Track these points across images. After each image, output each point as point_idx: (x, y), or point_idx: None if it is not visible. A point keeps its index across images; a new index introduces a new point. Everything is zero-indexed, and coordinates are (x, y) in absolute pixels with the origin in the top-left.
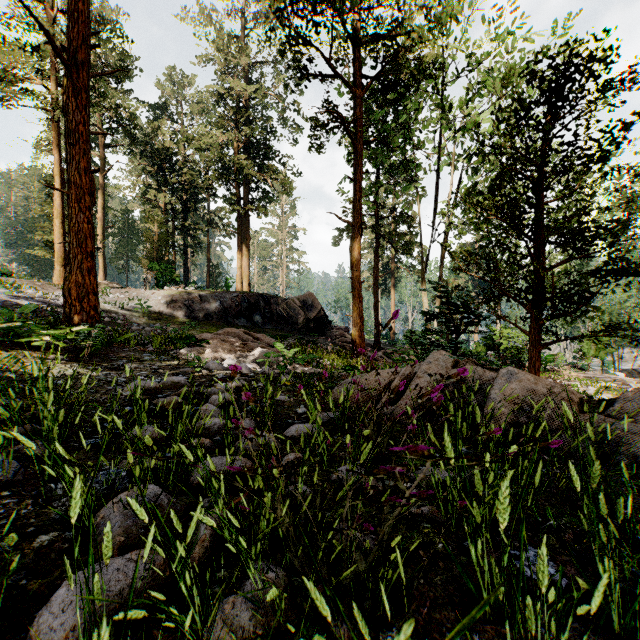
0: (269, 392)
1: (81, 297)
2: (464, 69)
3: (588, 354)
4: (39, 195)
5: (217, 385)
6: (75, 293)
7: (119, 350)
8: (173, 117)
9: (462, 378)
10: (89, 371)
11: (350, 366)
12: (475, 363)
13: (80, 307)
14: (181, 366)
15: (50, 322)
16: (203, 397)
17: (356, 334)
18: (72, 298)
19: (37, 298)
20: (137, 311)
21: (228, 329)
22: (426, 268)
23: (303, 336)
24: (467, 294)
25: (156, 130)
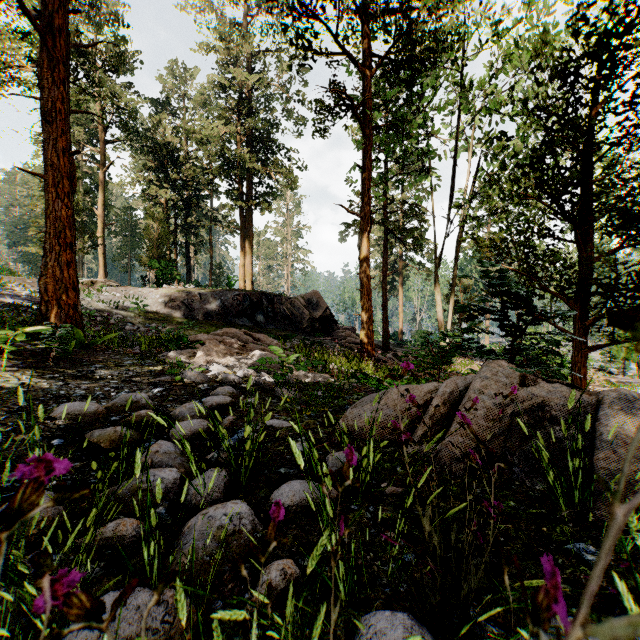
0: (245, 434)
1: (59, 293)
2: (484, 44)
3: (618, 356)
4: (40, 193)
5: (189, 405)
6: (52, 289)
7: (99, 353)
8: (175, 112)
9: (538, 402)
10: (42, 381)
11: (359, 370)
12: (535, 375)
13: (58, 304)
14: (164, 372)
15: (24, 321)
16: (171, 420)
17: (365, 335)
18: (49, 294)
19: (24, 296)
20: (133, 310)
21: (226, 329)
22: (439, 264)
23: (308, 336)
24: (495, 289)
25: (157, 125)
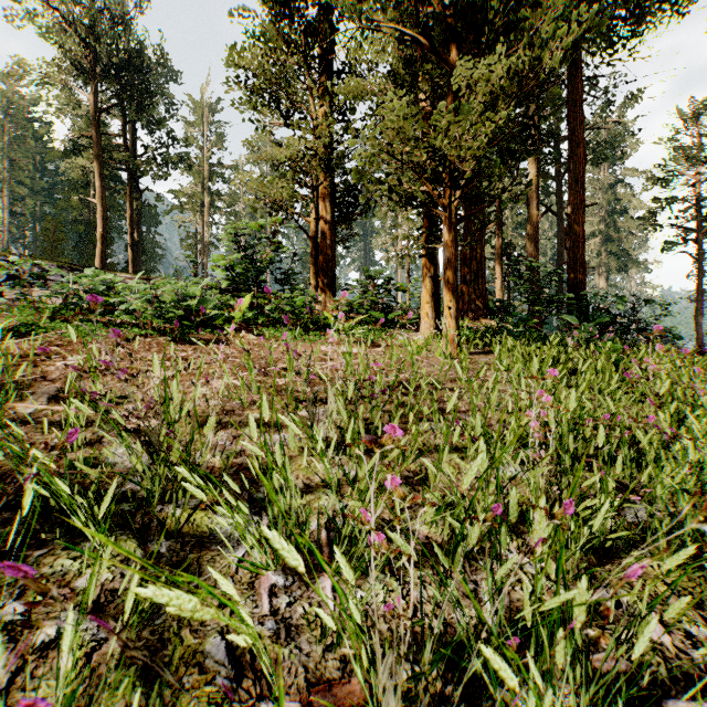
0: None
1: None
2: None
3: None
4: None
5: None
6: None
7: None
8: None
9: None
10: None
11: None
12: None
13: None
14: None
15: None
16: None
17: None
18: None
19: None
20: None
21: None
22: None
23: None
24: None
25: None
